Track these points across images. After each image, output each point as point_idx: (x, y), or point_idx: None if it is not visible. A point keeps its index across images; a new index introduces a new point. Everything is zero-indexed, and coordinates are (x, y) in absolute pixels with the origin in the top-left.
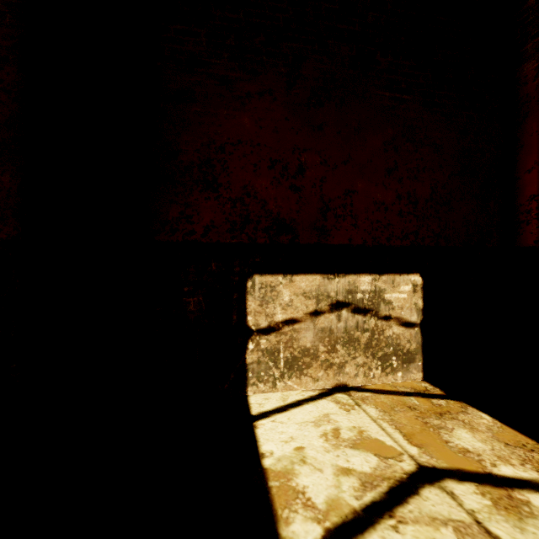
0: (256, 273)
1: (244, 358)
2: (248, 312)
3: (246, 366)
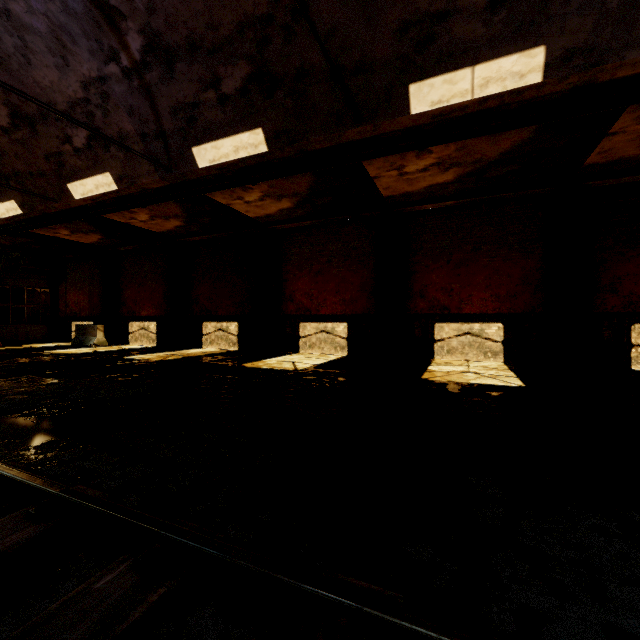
0: (635, 323)
1: (630, 355)
2: (631, 338)
3: (630, 358)
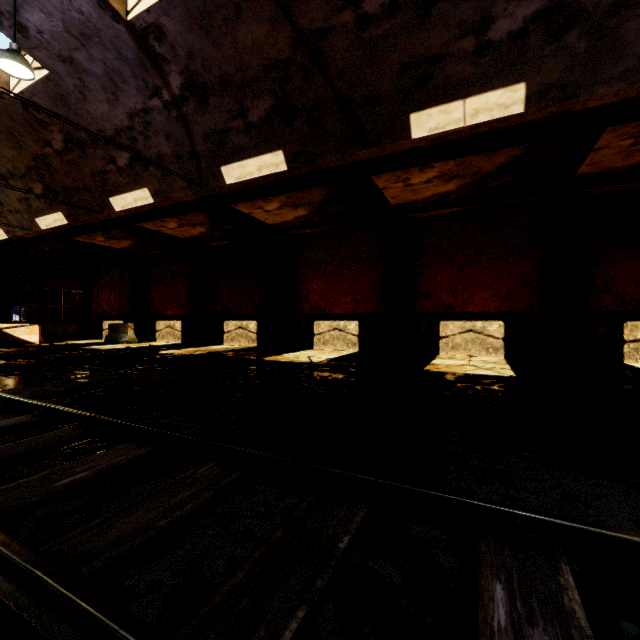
0: (628, 321)
1: (622, 350)
2: (624, 334)
3: (623, 353)
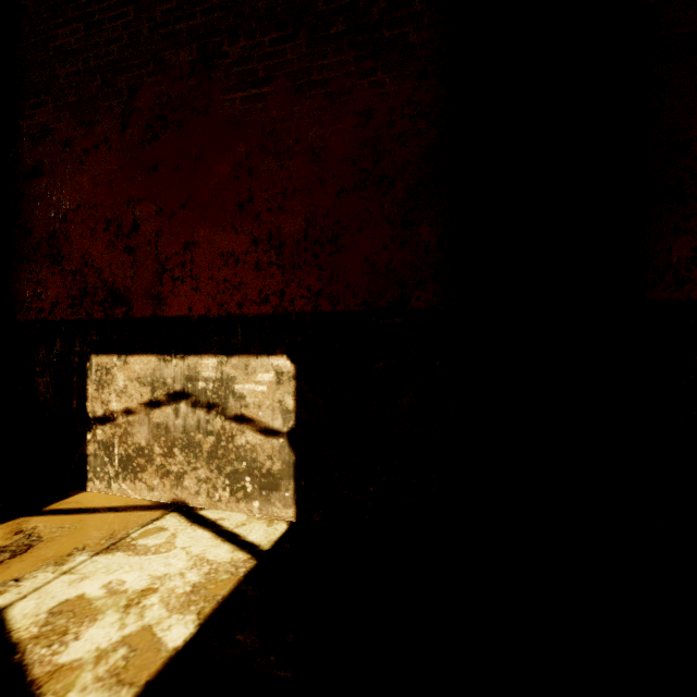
0: None
1: None
2: None
3: None
